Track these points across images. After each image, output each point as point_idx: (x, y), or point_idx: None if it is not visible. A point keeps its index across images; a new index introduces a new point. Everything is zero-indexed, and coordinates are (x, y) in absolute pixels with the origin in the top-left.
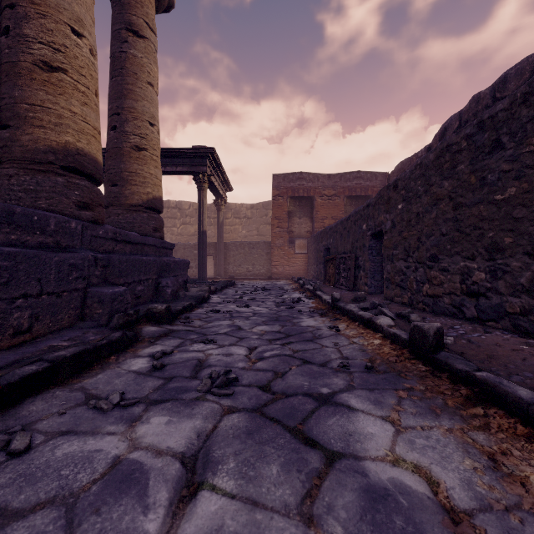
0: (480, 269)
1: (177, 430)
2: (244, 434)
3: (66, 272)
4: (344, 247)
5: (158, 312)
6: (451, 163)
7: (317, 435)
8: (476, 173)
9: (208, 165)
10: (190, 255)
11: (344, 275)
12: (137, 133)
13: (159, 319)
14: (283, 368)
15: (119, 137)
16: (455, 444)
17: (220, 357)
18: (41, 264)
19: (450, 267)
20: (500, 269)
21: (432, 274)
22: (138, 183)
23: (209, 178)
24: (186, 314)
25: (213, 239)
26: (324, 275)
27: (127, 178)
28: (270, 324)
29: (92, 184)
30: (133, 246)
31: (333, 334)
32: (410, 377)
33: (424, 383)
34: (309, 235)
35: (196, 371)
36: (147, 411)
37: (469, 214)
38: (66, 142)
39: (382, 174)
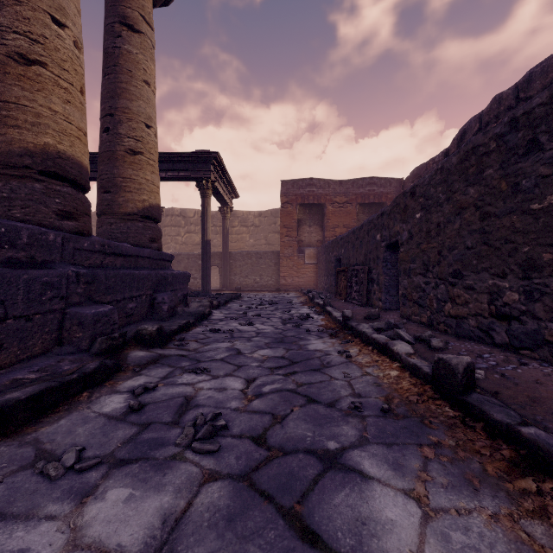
0: (512, 289)
1: (137, 512)
2: (224, 520)
3: (38, 291)
4: (356, 258)
5: (149, 334)
6: (478, 168)
7: (319, 522)
8: (508, 179)
9: (212, 171)
10: (194, 266)
11: (356, 289)
12: (131, 135)
13: (149, 342)
14: (283, 409)
15: (112, 139)
16: (505, 542)
17: (211, 393)
18: (5, 284)
19: (476, 285)
20: (537, 289)
21: (455, 292)
22: (133, 189)
23: (213, 185)
24: (182, 334)
25: (219, 248)
26: (336, 288)
27: (120, 185)
28: (274, 347)
29: (76, 191)
30: (125, 259)
31: (343, 361)
32: (435, 425)
33: (454, 435)
34: (320, 245)
35: (180, 413)
36: (106, 478)
37: (499, 226)
38: (45, 144)
39: (397, 180)
